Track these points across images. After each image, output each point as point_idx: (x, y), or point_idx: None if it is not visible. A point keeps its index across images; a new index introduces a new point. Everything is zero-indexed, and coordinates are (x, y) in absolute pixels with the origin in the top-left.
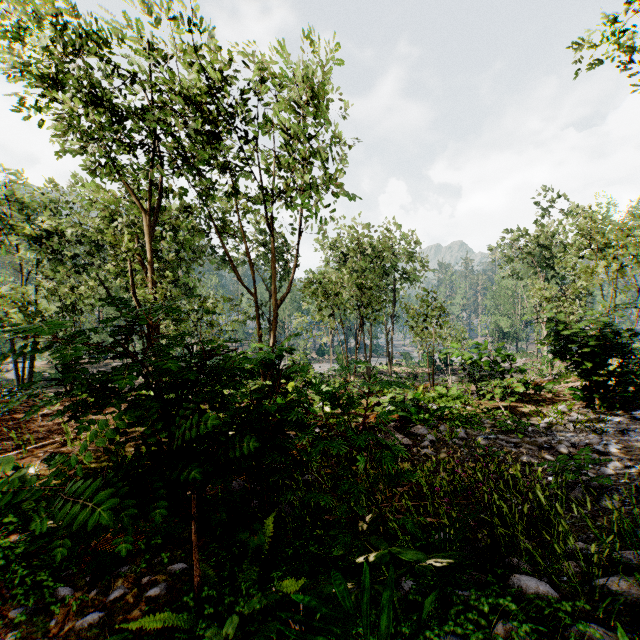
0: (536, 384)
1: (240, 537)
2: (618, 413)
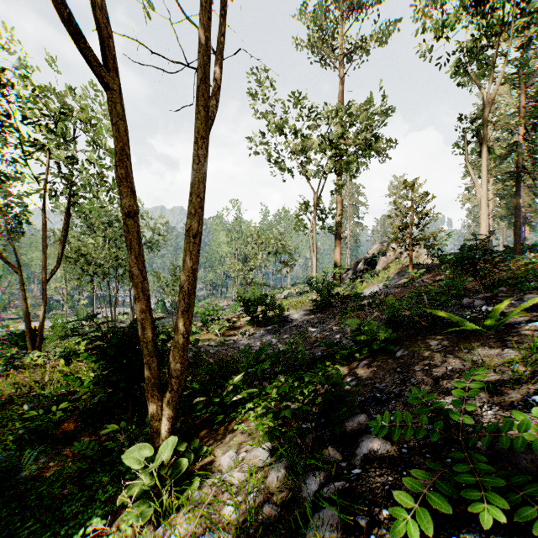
0: (233, 319)
1: (141, 399)
2: (262, 329)
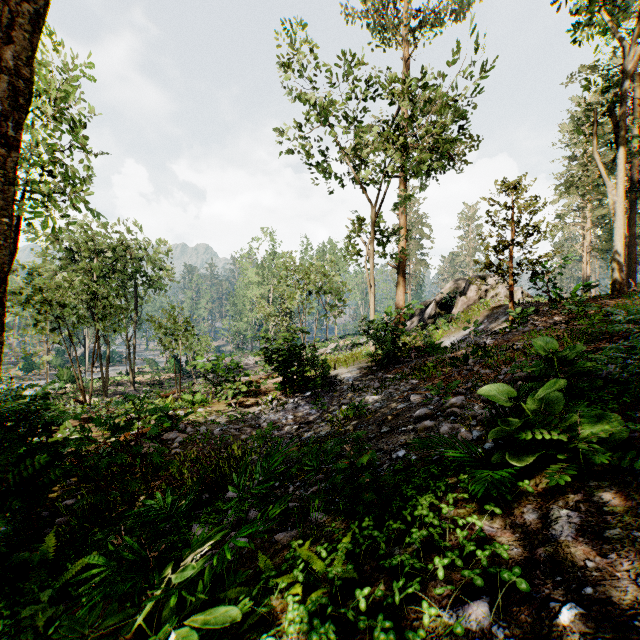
0: (258, 381)
1: (25, 556)
2: (298, 395)
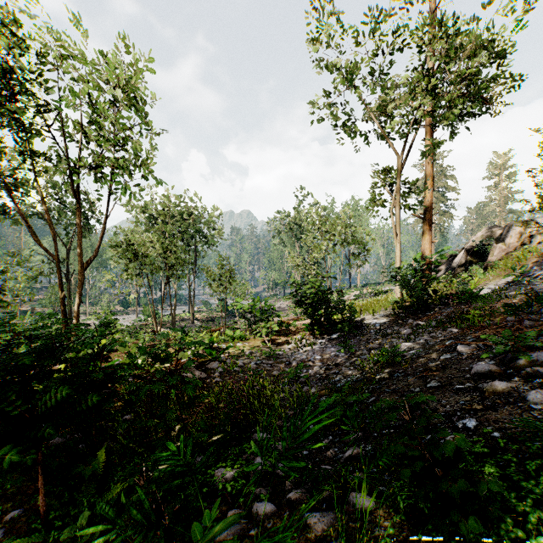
0: (289, 322)
1: (79, 469)
2: (325, 337)
